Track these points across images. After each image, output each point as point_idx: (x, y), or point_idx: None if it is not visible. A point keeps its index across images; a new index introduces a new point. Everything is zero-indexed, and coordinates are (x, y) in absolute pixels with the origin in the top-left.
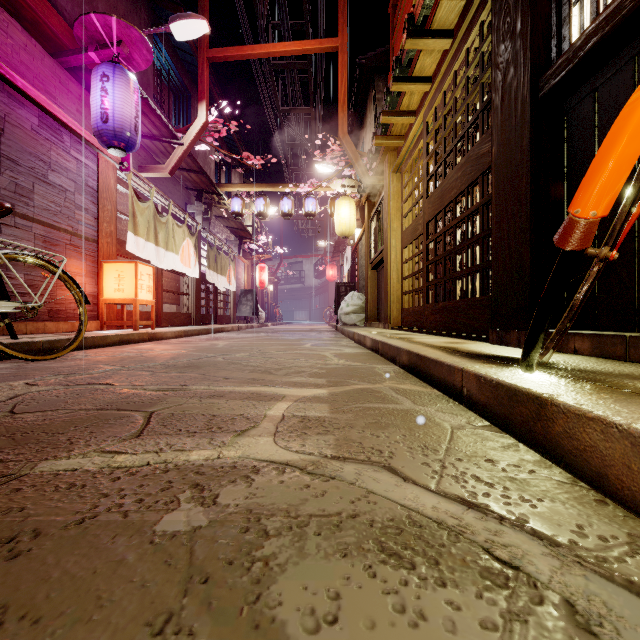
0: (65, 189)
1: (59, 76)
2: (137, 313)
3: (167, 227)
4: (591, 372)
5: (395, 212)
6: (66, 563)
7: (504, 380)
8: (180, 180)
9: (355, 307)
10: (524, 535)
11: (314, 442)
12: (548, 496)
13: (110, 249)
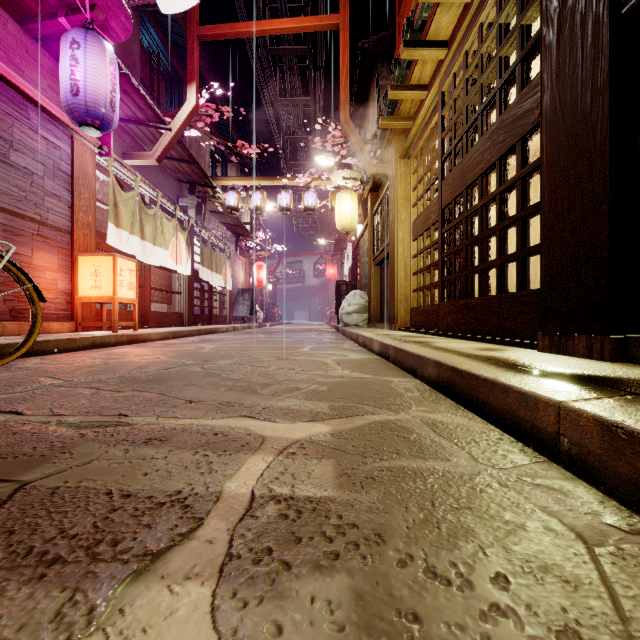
0: (31, 172)
1: (26, 45)
2: (116, 312)
3: (155, 220)
4: None
5: (402, 202)
6: None
7: None
8: (171, 171)
9: (357, 306)
10: None
11: (304, 610)
12: None
13: (87, 242)
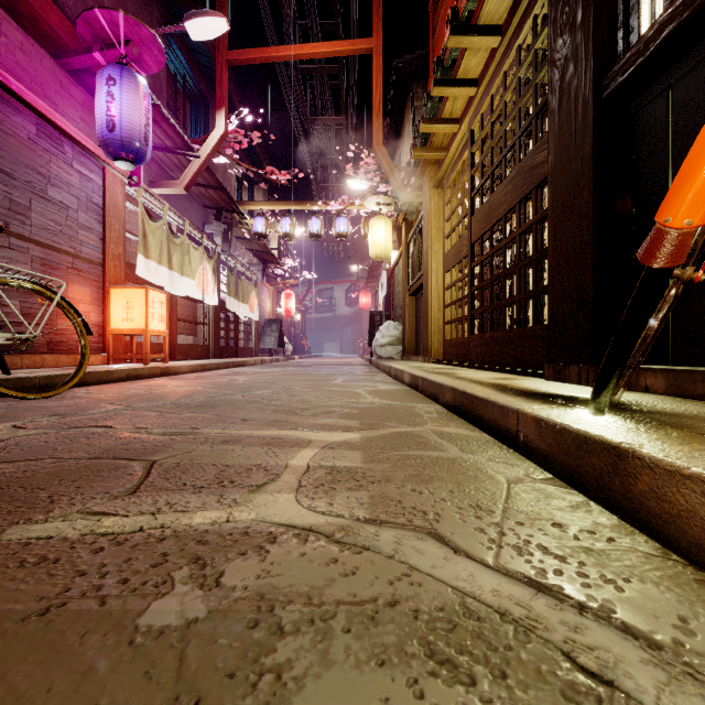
0: (67, 206)
1: (60, 80)
2: (148, 345)
3: (182, 249)
4: (672, 415)
5: (436, 232)
6: (14, 675)
7: (570, 425)
8: (197, 197)
9: (391, 338)
10: (613, 632)
11: (344, 500)
12: (636, 574)
13: (118, 273)
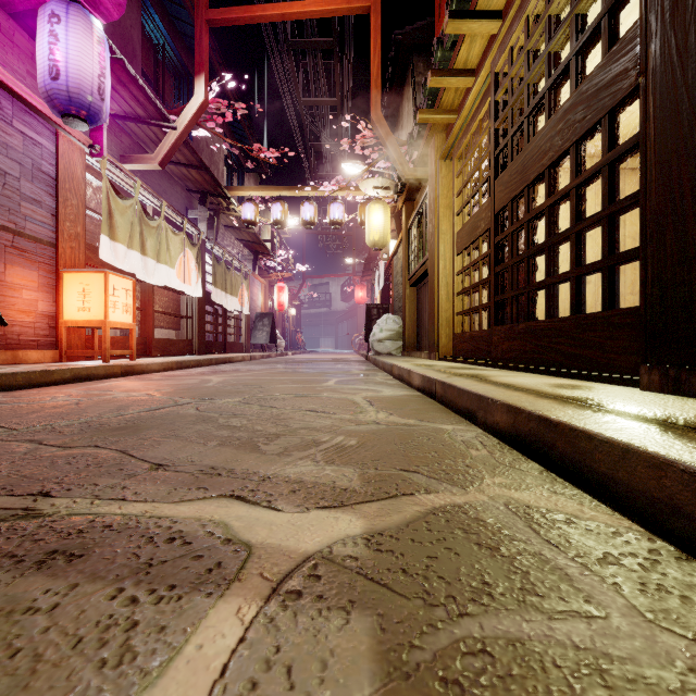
0: (4, 172)
1: None
2: (107, 339)
3: (158, 233)
4: None
5: (444, 210)
6: None
7: None
8: (179, 179)
9: (390, 332)
10: None
11: None
12: None
13: (76, 256)
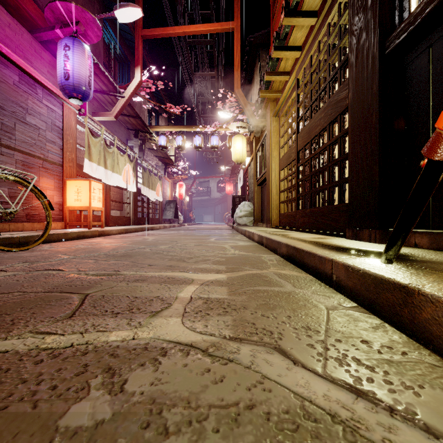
0: (38, 127)
1: (34, 47)
2: (91, 216)
3: (113, 156)
4: (439, 263)
5: (274, 145)
6: None
7: (370, 270)
8: (123, 123)
9: (246, 212)
10: (418, 432)
11: (215, 323)
12: (427, 382)
13: (72, 171)
